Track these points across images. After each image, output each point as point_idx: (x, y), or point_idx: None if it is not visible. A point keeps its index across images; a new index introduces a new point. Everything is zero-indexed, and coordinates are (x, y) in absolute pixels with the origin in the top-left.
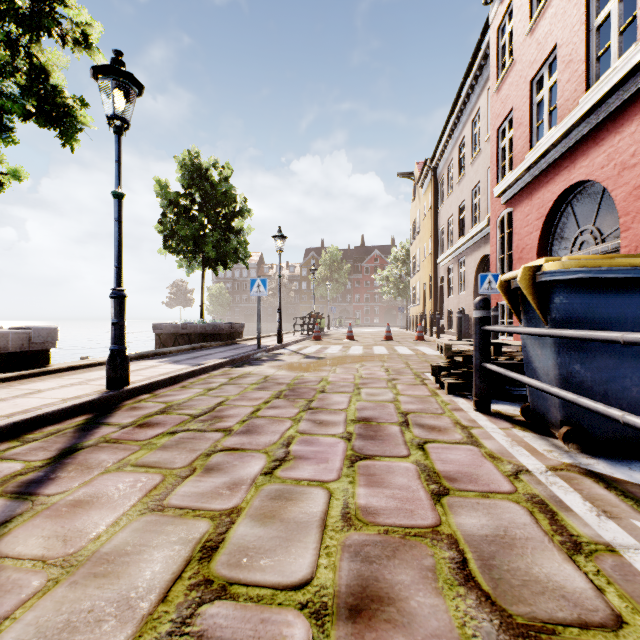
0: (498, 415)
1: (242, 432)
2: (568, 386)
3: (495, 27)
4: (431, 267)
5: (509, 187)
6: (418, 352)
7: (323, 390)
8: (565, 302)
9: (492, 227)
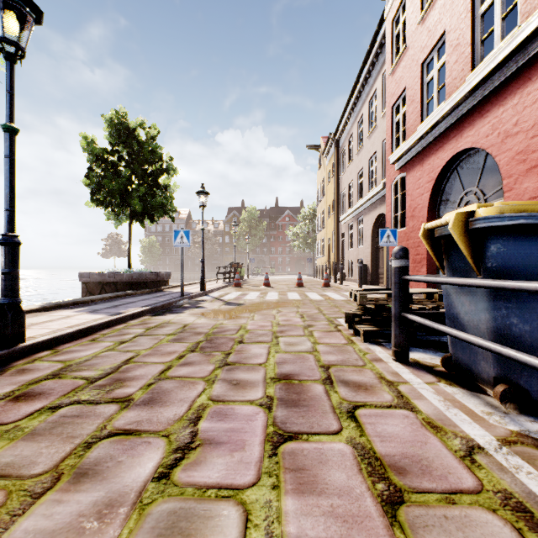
0: (418, 365)
1: (143, 402)
2: (505, 341)
3: (390, 19)
4: (334, 224)
5: (403, 155)
6: (327, 297)
7: (241, 340)
8: (503, 250)
9: (388, 190)
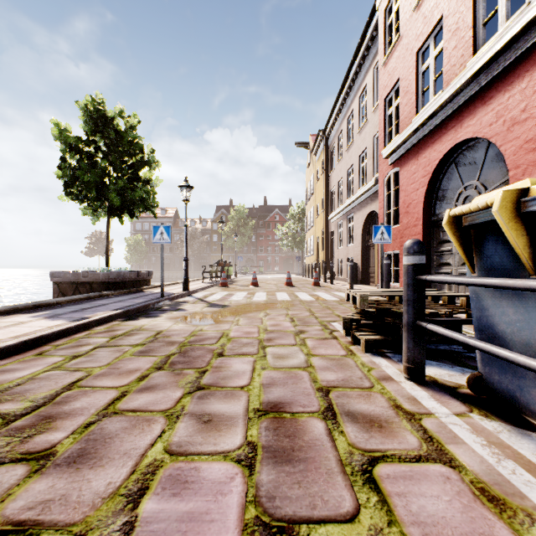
0: (437, 386)
1: (67, 460)
2: None
3: (383, 8)
4: (324, 223)
5: (397, 148)
6: (318, 298)
7: (221, 352)
8: None
9: (380, 186)
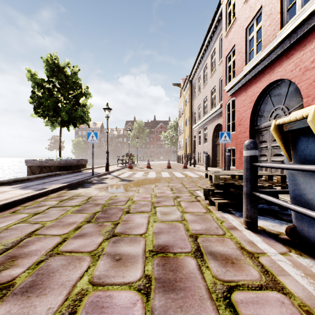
0: (266, 233)
1: (22, 290)
2: None
3: (225, 2)
4: (189, 130)
5: (234, 86)
6: (186, 175)
7: (128, 210)
8: None
9: (223, 108)
